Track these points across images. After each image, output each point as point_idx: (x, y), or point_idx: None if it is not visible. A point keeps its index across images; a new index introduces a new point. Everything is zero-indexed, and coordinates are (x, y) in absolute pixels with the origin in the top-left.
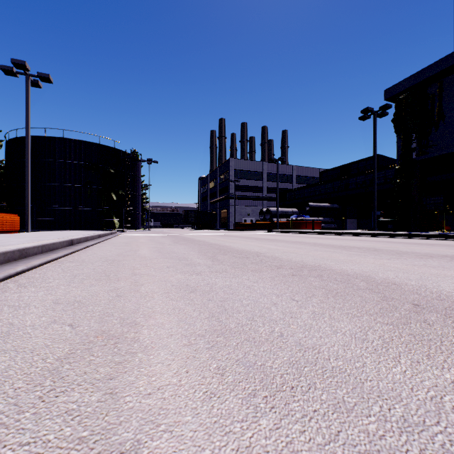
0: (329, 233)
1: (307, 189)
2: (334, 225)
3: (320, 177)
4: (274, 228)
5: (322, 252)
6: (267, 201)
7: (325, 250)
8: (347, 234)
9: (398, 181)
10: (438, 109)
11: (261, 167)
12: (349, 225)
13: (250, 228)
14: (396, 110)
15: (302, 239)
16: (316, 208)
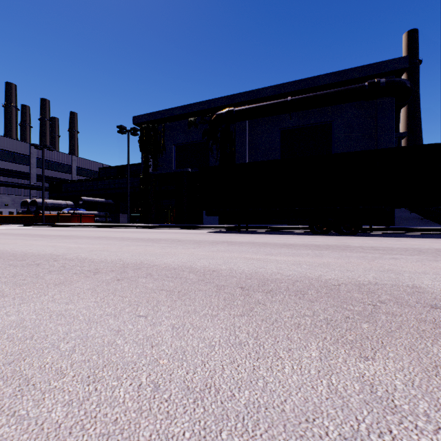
0: (86, 225)
1: (85, 183)
2: (109, 219)
3: (99, 173)
4: (40, 221)
5: (13, 240)
6: (37, 190)
7: (21, 239)
8: (99, 226)
9: (142, 187)
10: (162, 142)
11: (28, 150)
12: (122, 219)
13: (6, 222)
14: (141, 134)
15: (38, 231)
16: (90, 203)
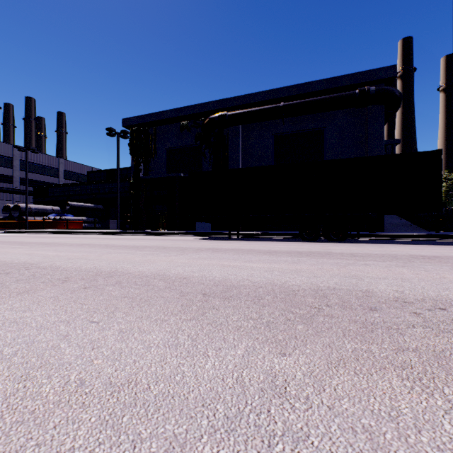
0: (72, 232)
1: (73, 187)
2: (99, 225)
3: (88, 177)
4: (23, 227)
5: None
6: (21, 194)
7: None
8: (86, 233)
9: (132, 192)
10: (154, 146)
11: (10, 151)
12: (112, 225)
13: None
14: (131, 137)
15: (19, 239)
16: (78, 208)
